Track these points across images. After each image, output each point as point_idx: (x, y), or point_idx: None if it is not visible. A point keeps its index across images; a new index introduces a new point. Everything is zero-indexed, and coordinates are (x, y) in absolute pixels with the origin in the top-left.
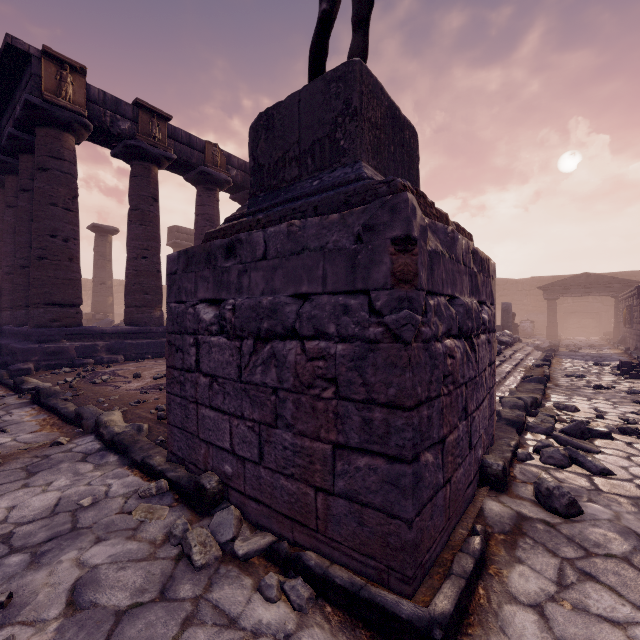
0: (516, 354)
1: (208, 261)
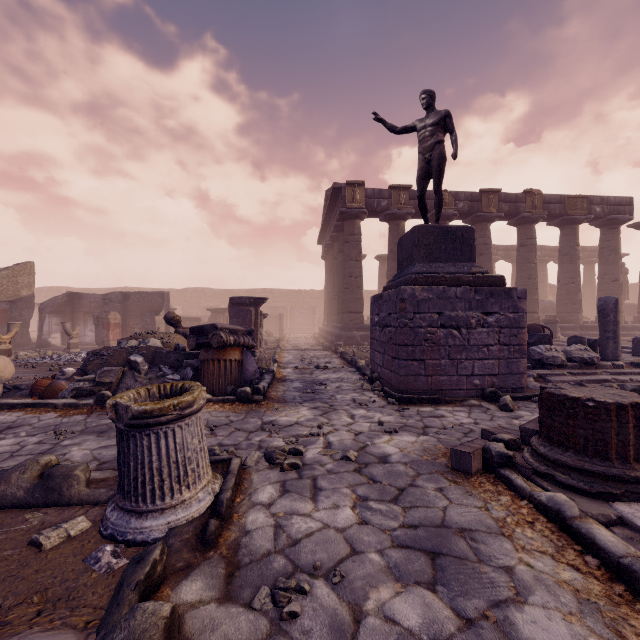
0: None
1: (377, 300)
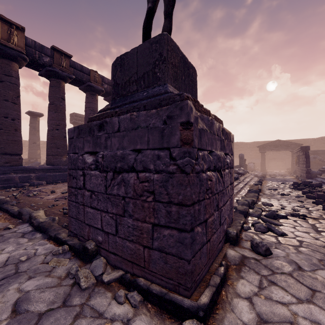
0: (246, 179)
1: (90, 132)
